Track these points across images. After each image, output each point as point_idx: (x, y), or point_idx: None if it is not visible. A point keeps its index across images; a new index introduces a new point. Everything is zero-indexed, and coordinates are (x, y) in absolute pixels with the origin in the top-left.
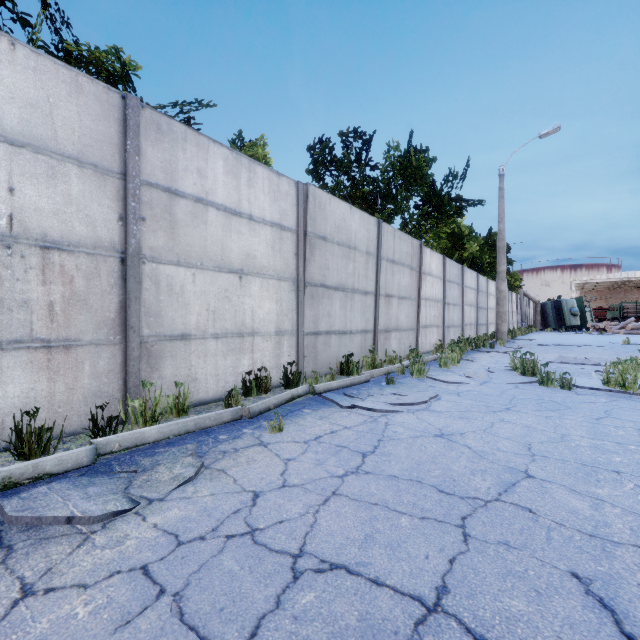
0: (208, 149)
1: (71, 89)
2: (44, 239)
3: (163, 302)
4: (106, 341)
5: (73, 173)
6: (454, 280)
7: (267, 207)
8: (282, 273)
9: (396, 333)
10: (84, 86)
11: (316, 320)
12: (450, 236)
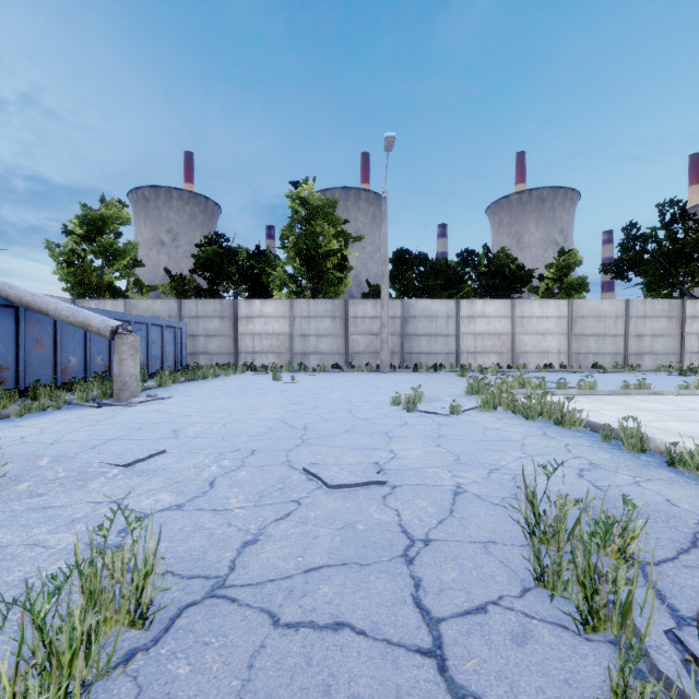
0: (532, 302)
1: (502, 303)
2: (498, 333)
3: (520, 344)
4: (508, 353)
5: (503, 320)
6: None
7: (554, 312)
8: (560, 332)
9: (650, 356)
10: (504, 302)
11: (578, 348)
12: None
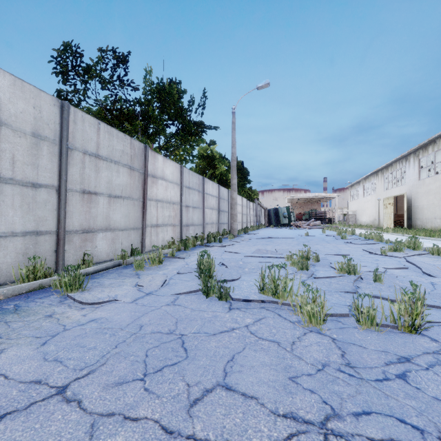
0: None
1: None
2: None
3: None
4: None
5: None
6: (194, 187)
7: None
8: None
9: (106, 233)
10: None
11: None
12: (206, 158)
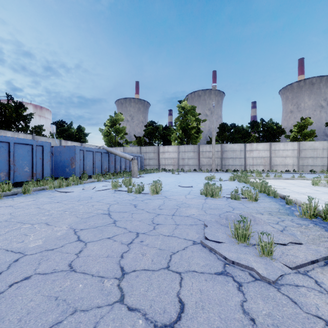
0: (280, 144)
1: (265, 144)
2: (263, 157)
3: (274, 161)
4: (268, 165)
5: (265, 151)
6: None
7: (290, 147)
8: (294, 156)
9: None
10: (266, 144)
11: (303, 163)
12: None
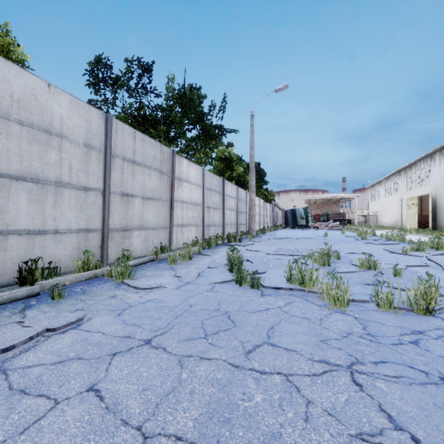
0: None
1: None
2: None
3: None
4: None
5: None
6: (215, 189)
7: None
8: None
9: (140, 231)
10: None
11: None
12: (224, 160)
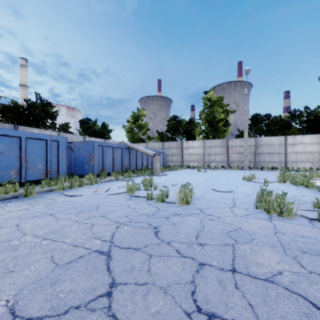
0: None
1: (314, 137)
2: (311, 152)
3: None
4: (318, 162)
5: (314, 145)
6: None
7: None
8: None
9: None
10: (315, 136)
11: None
12: None
